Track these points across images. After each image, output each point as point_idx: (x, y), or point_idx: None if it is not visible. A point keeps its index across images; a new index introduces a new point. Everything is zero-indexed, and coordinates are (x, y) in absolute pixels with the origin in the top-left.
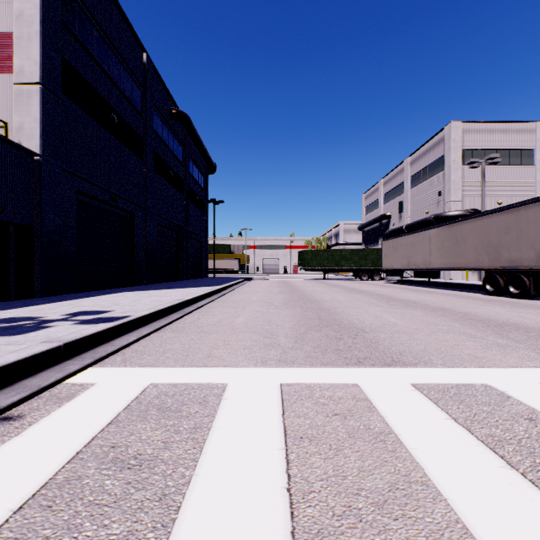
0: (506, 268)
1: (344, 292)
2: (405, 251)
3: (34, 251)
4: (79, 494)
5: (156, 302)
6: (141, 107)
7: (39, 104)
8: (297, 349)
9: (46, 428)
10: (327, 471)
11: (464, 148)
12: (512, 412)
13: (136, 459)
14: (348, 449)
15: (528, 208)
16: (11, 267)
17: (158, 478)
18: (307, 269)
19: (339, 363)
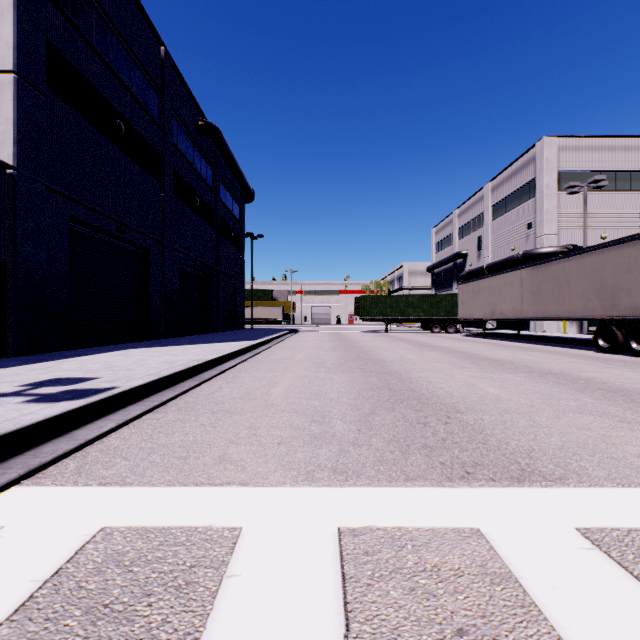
0: (627, 318)
1: (415, 348)
2: (488, 296)
3: (6, 294)
4: None
5: (165, 364)
6: (157, 115)
7: (12, 99)
8: (362, 445)
9: None
10: None
11: (560, 169)
12: None
13: None
14: None
15: None
16: None
17: None
18: (366, 319)
19: (435, 475)
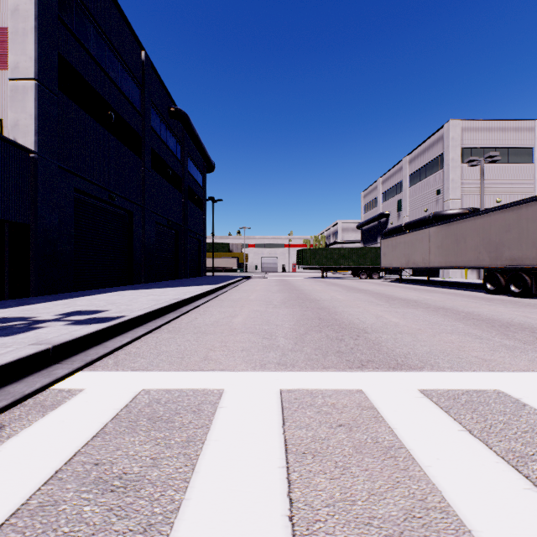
0: (507, 267)
1: (343, 291)
2: (404, 249)
3: (29, 249)
4: (53, 523)
5: (153, 301)
6: (139, 105)
7: (34, 100)
8: (297, 351)
9: (26, 441)
10: (334, 494)
11: (463, 146)
12: (530, 422)
13: (120, 479)
14: (356, 467)
15: (530, 206)
16: (5, 265)
17: (143, 504)
18: (306, 268)
19: (341, 366)
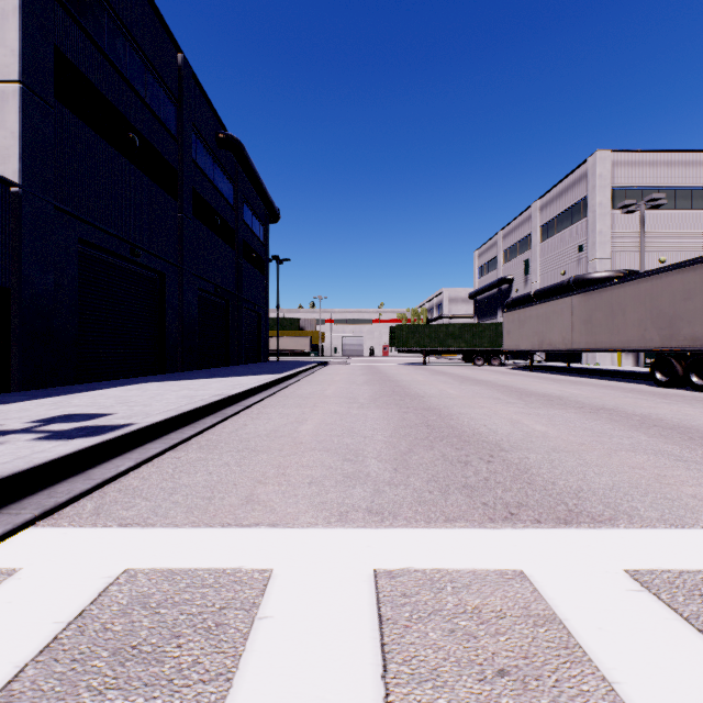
0: (687, 349)
1: (455, 382)
2: (536, 325)
3: (10, 324)
4: None
5: (184, 399)
6: (174, 127)
7: (18, 111)
8: (399, 485)
9: None
10: None
11: (614, 186)
12: None
13: None
14: None
15: None
16: None
17: None
18: (402, 350)
19: (476, 516)
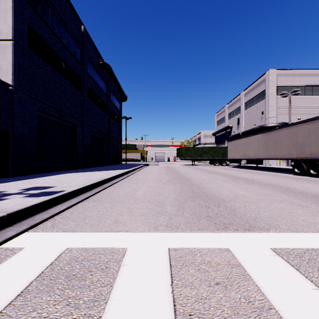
0: (308, 158)
1: (206, 173)
2: (242, 147)
3: (8, 147)
4: None
5: (86, 180)
6: (80, 59)
7: (12, 53)
8: (179, 216)
9: None
10: None
11: (277, 85)
12: None
13: None
14: None
15: None
16: None
17: None
18: (182, 159)
19: (211, 228)
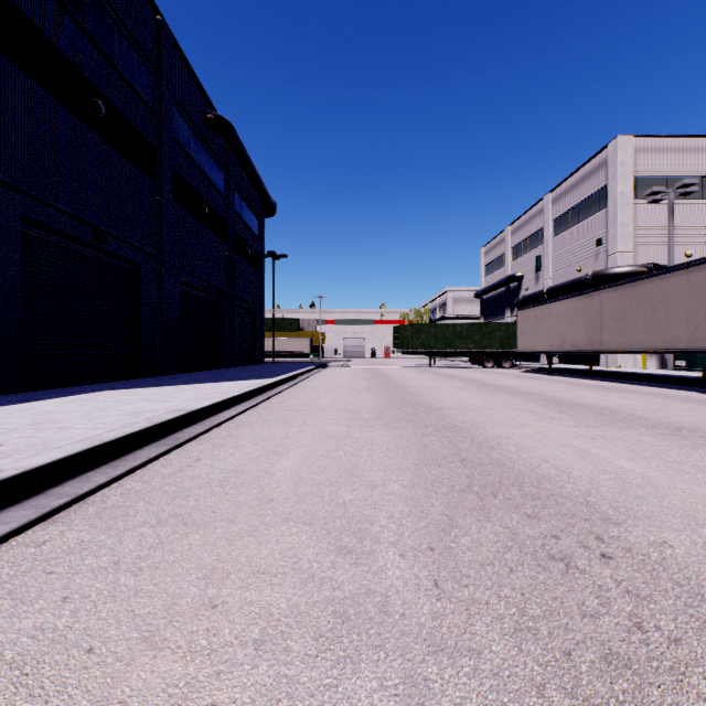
0: None
1: (472, 388)
2: (556, 324)
3: None
4: None
5: (127, 417)
6: (152, 100)
7: None
8: (458, 656)
9: None
10: None
11: (637, 174)
12: None
13: None
14: None
15: None
16: None
17: None
18: (406, 352)
19: None
